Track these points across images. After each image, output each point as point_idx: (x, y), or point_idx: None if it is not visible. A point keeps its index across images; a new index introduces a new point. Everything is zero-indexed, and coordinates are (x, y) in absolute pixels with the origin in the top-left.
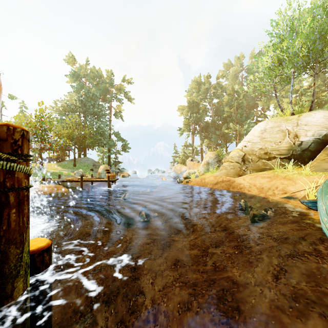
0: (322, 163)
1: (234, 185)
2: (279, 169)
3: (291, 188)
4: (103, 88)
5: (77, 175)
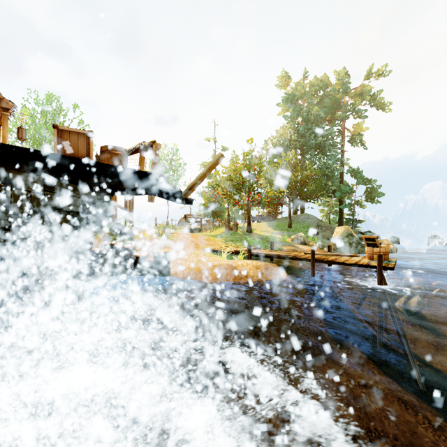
0: None
1: None
2: None
3: None
4: (331, 102)
5: (295, 242)
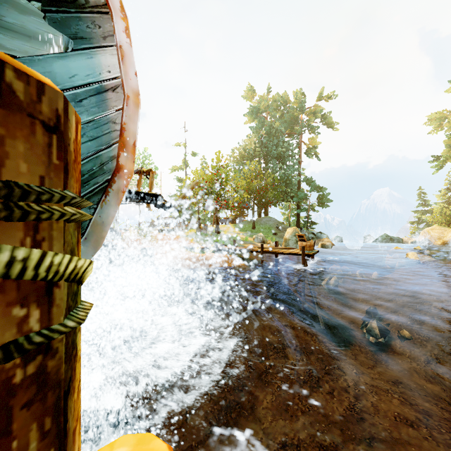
0: None
1: None
2: None
3: None
4: (290, 118)
5: (256, 241)
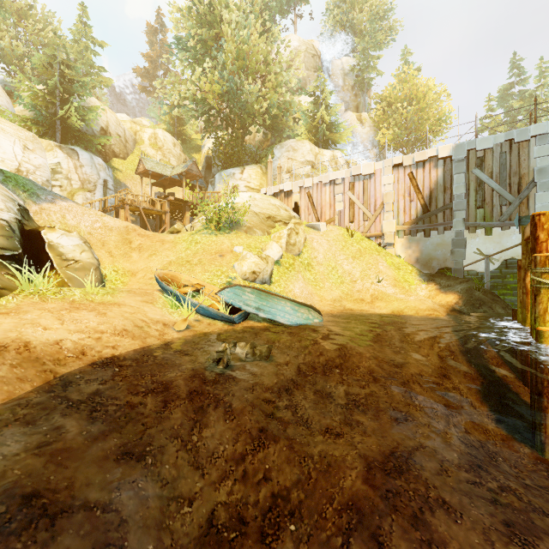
0: (75, 273)
1: (51, 354)
2: (29, 287)
3: (154, 315)
4: None
5: None
